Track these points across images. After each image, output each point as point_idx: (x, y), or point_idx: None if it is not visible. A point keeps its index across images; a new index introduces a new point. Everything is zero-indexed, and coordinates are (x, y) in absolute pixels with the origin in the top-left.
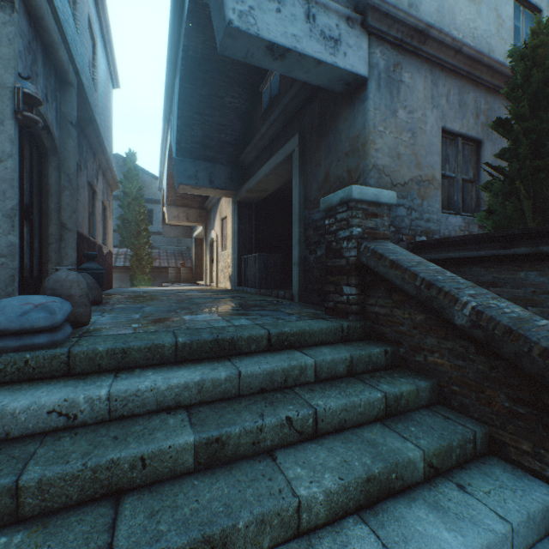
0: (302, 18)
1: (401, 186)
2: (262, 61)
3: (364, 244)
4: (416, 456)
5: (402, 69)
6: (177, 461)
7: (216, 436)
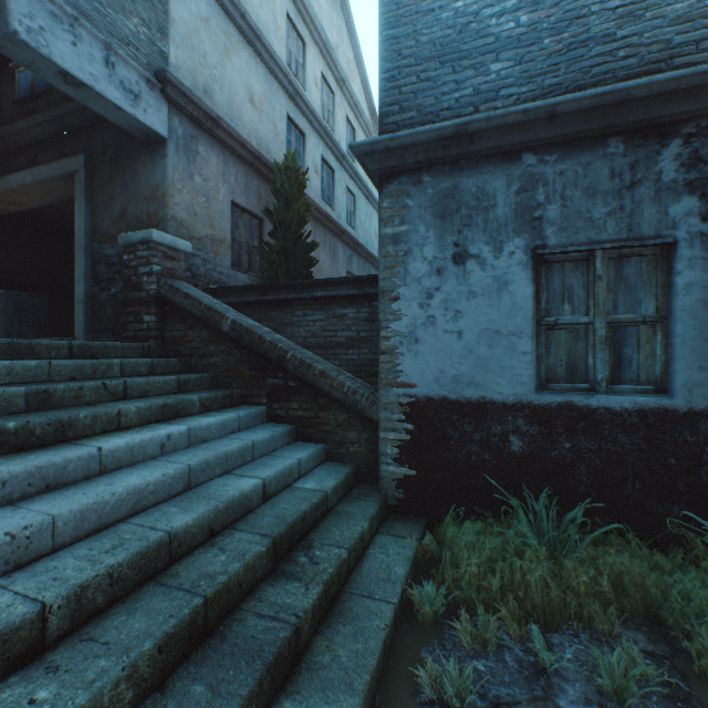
0: (102, 62)
1: (198, 240)
2: (52, 78)
3: (164, 280)
4: (196, 398)
5: (199, 143)
6: (11, 403)
7: (45, 388)
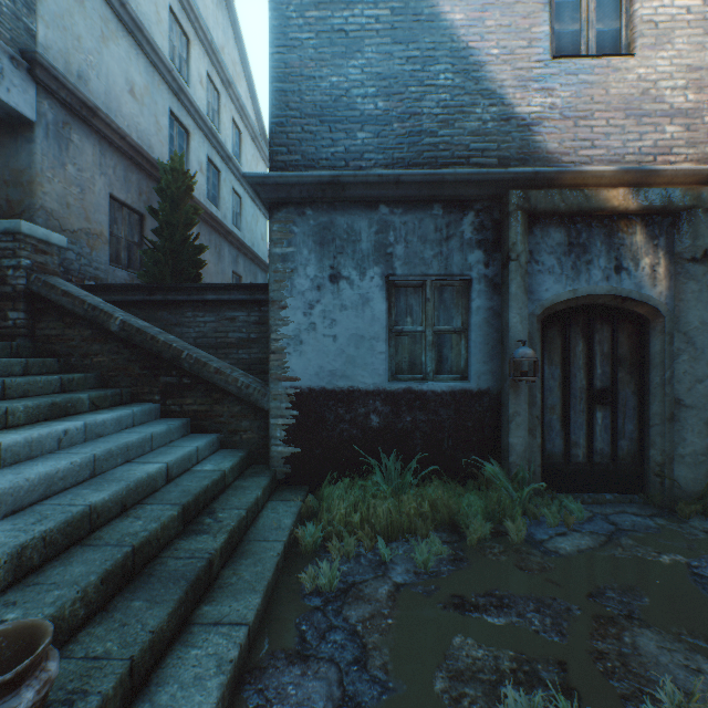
0: None
1: (71, 233)
2: None
3: (36, 275)
4: (85, 397)
5: (73, 130)
6: None
7: None
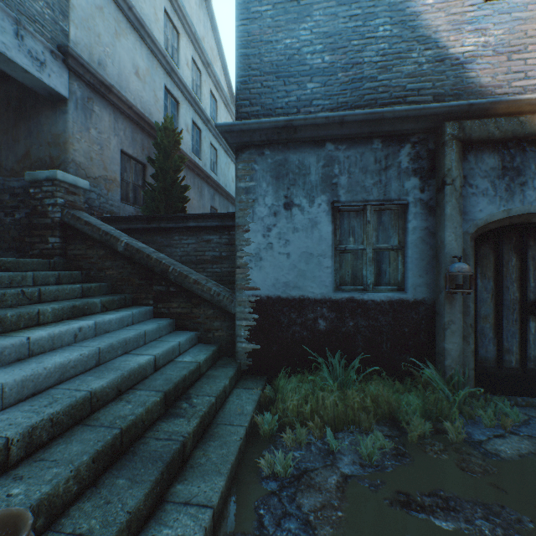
0: (12, 33)
1: (93, 179)
2: None
3: (67, 210)
4: (98, 301)
5: (95, 103)
6: None
7: None
